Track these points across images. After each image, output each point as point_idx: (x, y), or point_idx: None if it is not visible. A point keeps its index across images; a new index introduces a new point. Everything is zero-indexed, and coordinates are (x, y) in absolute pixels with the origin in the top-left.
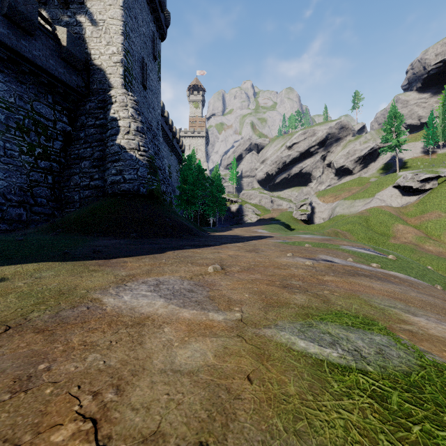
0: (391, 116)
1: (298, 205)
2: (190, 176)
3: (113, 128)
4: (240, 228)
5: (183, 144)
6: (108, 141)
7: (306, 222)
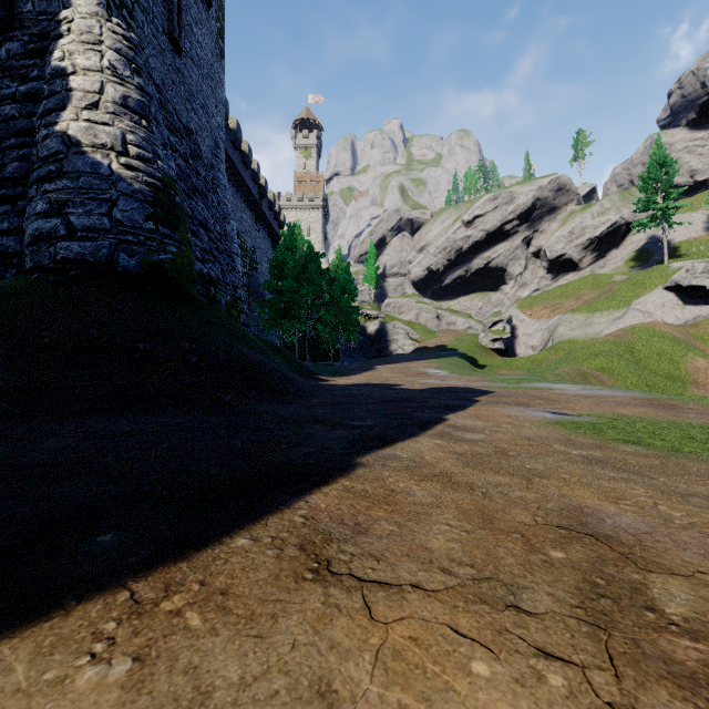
0: (656, 162)
1: (488, 322)
2: (289, 262)
3: (55, 95)
4: (388, 366)
5: (281, 213)
6: (38, 130)
7: (501, 353)
